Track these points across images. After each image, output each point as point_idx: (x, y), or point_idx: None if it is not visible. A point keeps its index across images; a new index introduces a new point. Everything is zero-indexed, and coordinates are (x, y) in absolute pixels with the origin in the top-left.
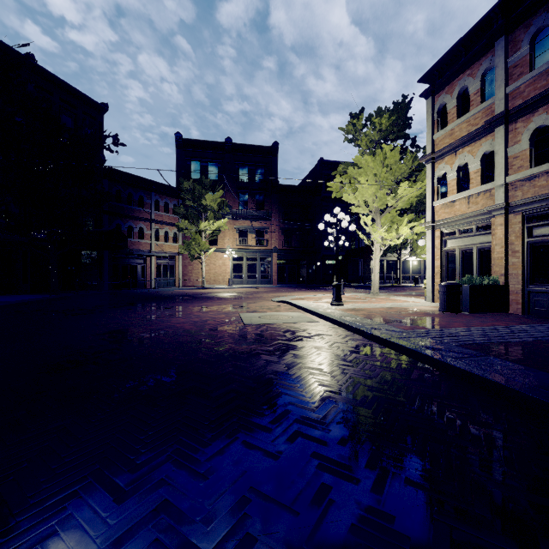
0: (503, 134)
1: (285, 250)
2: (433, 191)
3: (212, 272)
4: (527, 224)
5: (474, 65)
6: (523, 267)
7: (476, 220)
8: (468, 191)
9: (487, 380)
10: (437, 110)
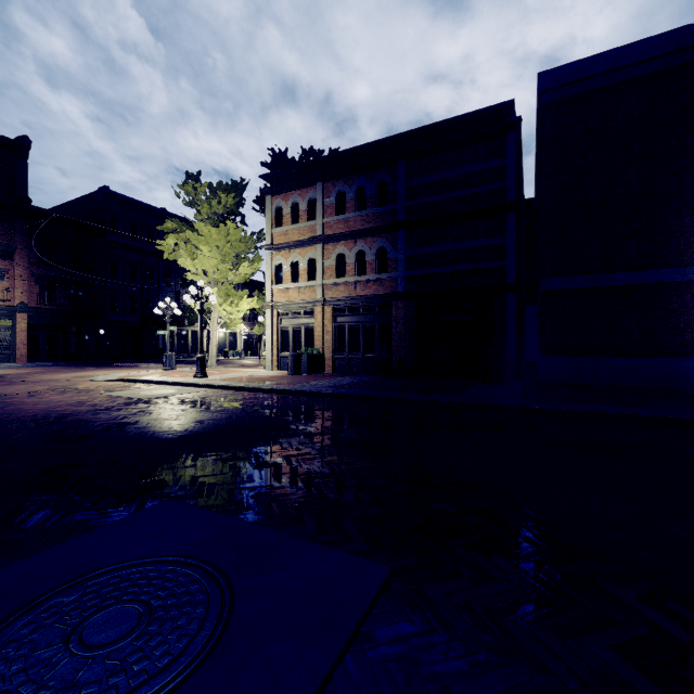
0: (322, 250)
1: (43, 309)
2: (272, 276)
3: None
4: (334, 314)
5: (303, 190)
6: (332, 342)
7: (304, 307)
8: (299, 284)
9: (352, 395)
10: (275, 209)
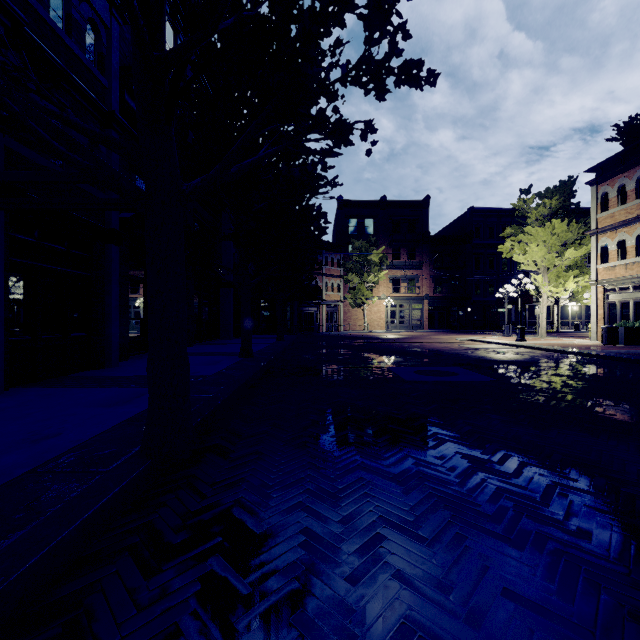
0: None
1: (436, 297)
2: (597, 257)
3: (368, 318)
4: None
5: (630, 171)
6: None
7: (632, 282)
8: (626, 261)
9: (619, 358)
10: (600, 196)
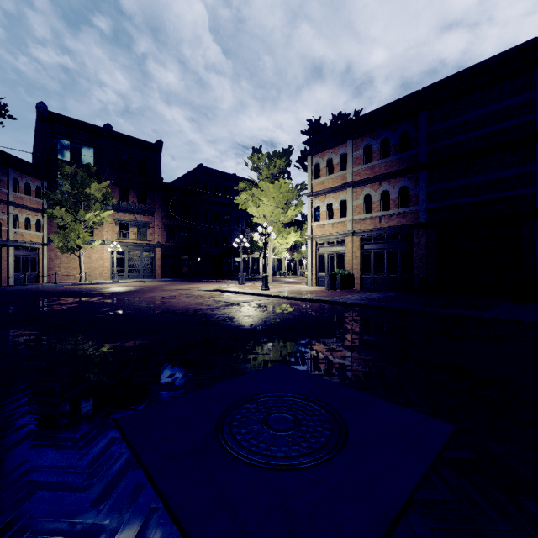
0: (351, 193)
1: (168, 245)
2: (312, 216)
3: (86, 266)
4: (361, 242)
5: (336, 148)
6: (360, 265)
7: (337, 238)
8: (333, 220)
9: (383, 307)
10: (314, 165)
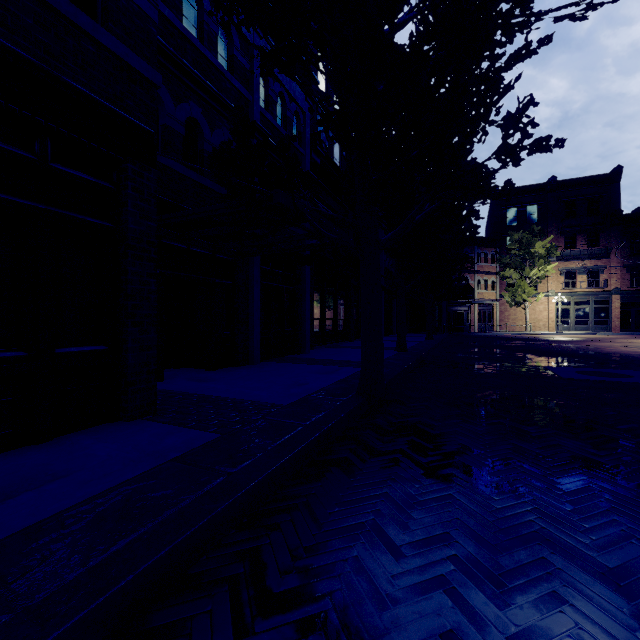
0: None
1: (631, 290)
2: None
3: (530, 317)
4: None
5: None
6: None
7: None
8: None
9: None
10: None
